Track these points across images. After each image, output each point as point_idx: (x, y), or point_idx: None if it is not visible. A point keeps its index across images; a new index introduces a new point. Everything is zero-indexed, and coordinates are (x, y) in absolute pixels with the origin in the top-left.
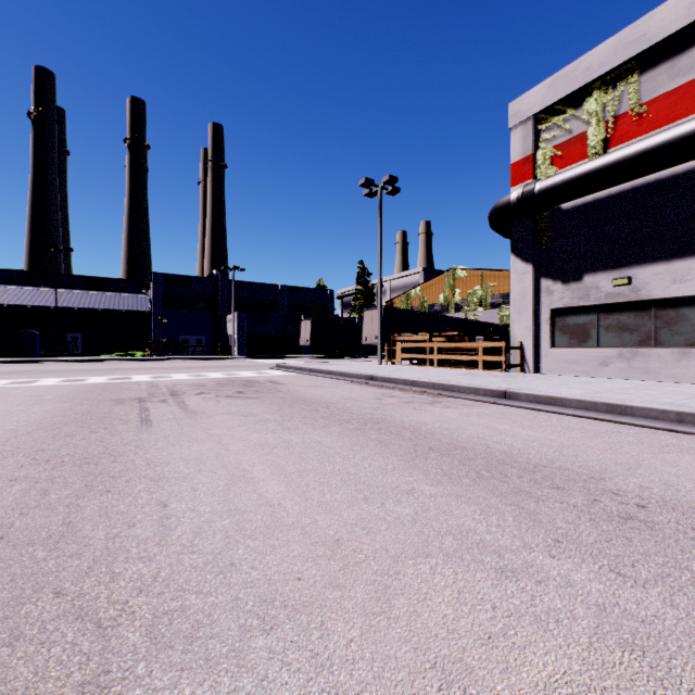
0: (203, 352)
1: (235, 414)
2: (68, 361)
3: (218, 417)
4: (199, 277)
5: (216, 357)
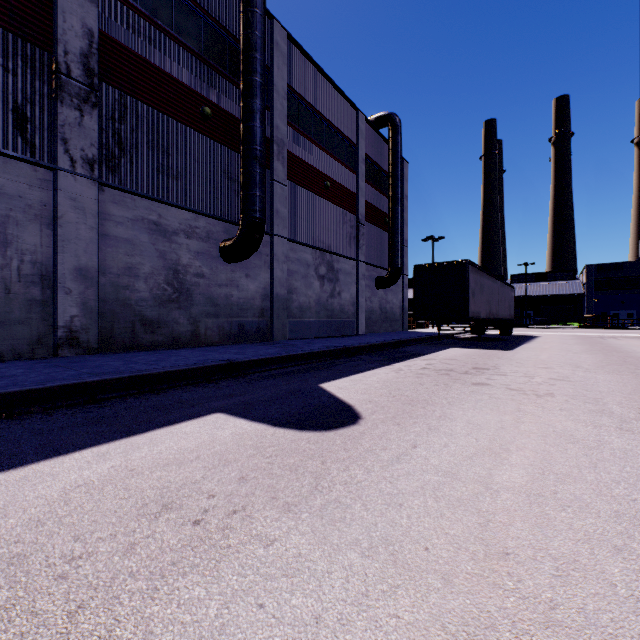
0: (632, 324)
1: (636, 340)
2: (535, 327)
3: (629, 340)
4: (628, 262)
5: None
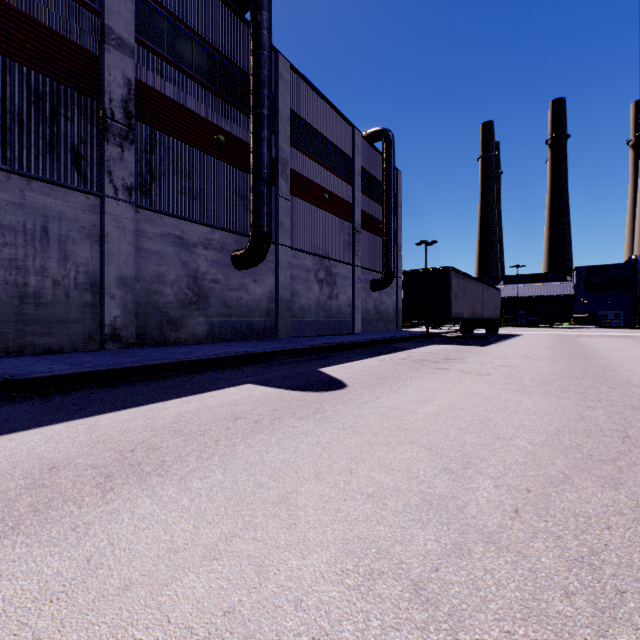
0: (618, 323)
1: (606, 338)
2: (525, 327)
3: (600, 338)
4: (616, 264)
5: (629, 327)
